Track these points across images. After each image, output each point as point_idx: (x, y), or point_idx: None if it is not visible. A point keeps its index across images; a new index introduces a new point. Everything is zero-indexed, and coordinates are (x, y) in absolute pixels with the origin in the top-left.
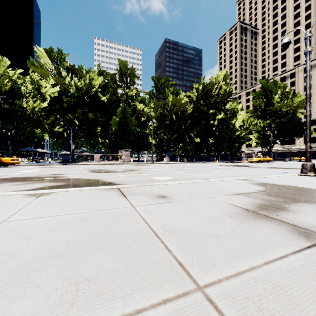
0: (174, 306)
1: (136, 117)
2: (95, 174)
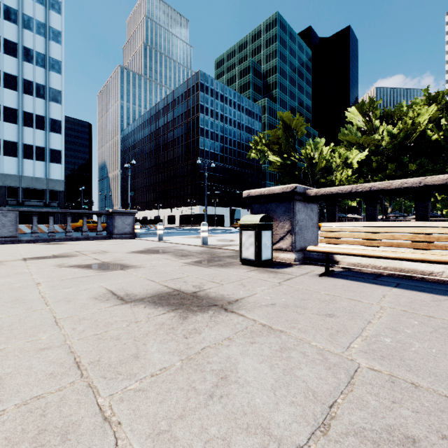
0: None
1: None
2: None
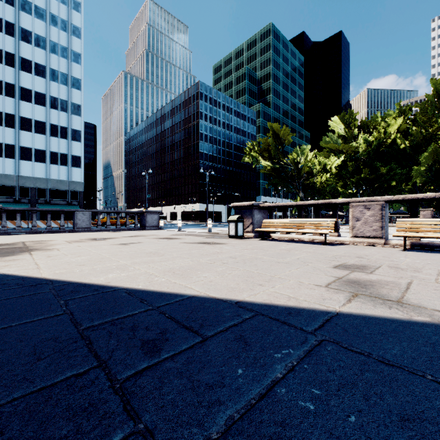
0: None
1: None
2: None
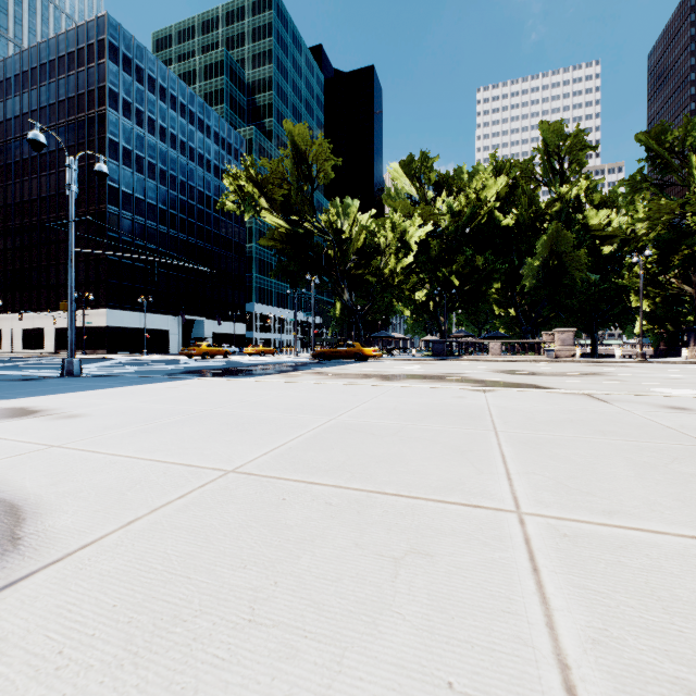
0: (689, 446)
1: (587, 248)
2: (514, 376)
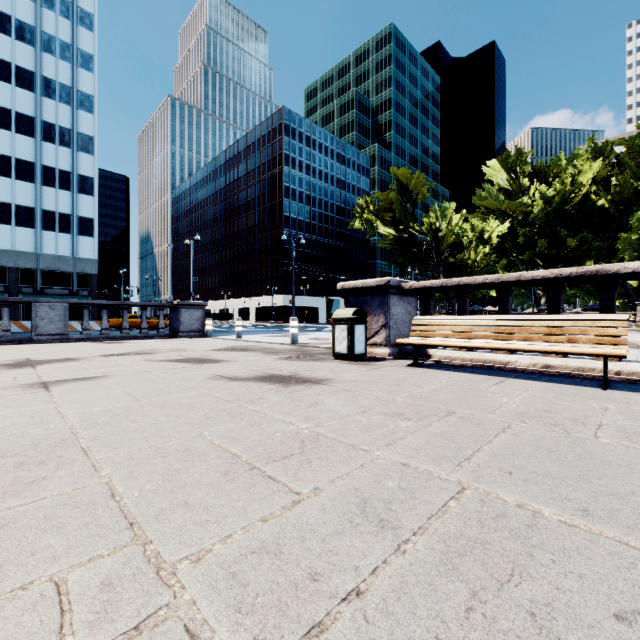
0: None
1: None
2: None
